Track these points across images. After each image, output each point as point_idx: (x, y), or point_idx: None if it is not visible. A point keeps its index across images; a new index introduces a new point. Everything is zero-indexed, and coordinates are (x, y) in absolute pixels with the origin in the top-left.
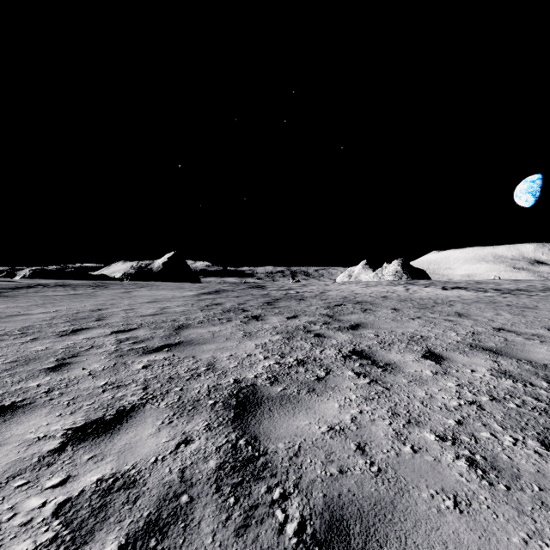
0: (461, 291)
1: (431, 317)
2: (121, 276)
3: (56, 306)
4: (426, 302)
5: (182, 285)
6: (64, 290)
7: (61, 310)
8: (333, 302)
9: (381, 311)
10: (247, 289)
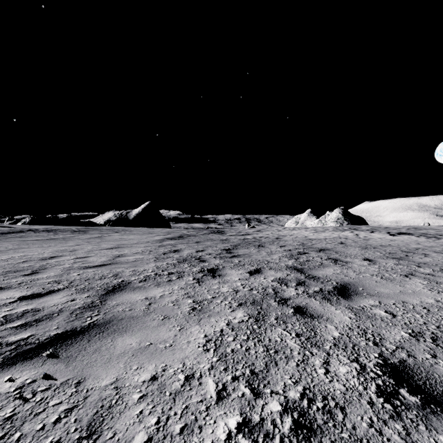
0: (411, 237)
1: (427, 273)
2: (105, 222)
3: (16, 252)
4: (393, 250)
5: (152, 230)
6: (46, 235)
7: (12, 258)
8: (293, 249)
9: (354, 263)
10: (208, 234)
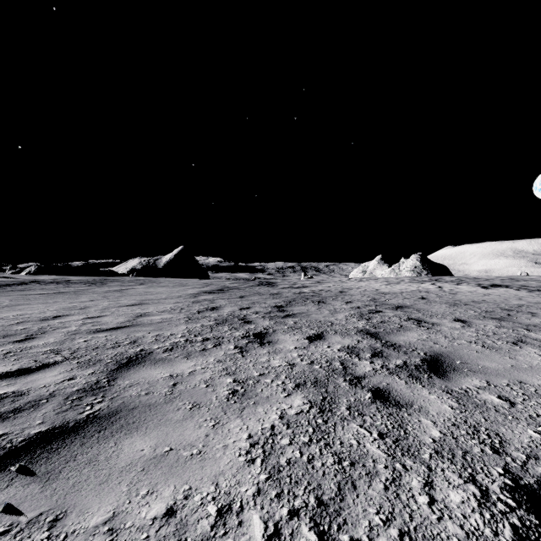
0: (509, 290)
1: None
2: (128, 271)
3: (11, 310)
4: (490, 308)
5: (186, 282)
6: (54, 288)
7: (5, 318)
8: (362, 306)
9: (444, 325)
10: (255, 286)
